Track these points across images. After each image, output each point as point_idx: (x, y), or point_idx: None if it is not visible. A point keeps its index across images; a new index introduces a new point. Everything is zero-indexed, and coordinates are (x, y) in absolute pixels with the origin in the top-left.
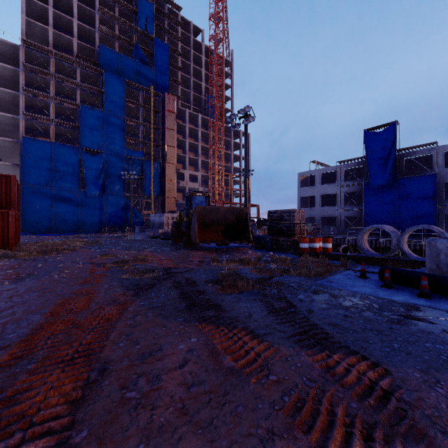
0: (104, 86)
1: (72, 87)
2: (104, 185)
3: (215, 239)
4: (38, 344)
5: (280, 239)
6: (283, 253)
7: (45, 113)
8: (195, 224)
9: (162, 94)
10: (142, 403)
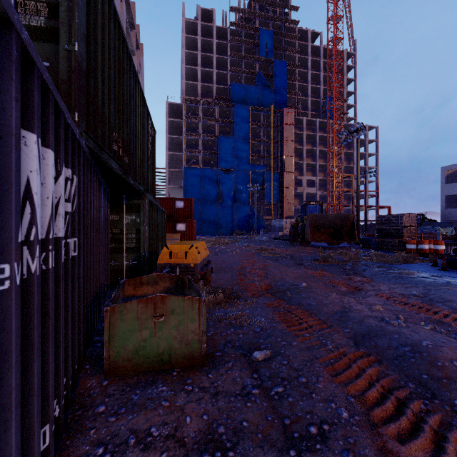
0: (234, 116)
1: (212, 123)
2: (234, 196)
3: (325, 239)
4: (245, 266)
5: (385, 240)
6: (386, 252)
7: (196, 147)
8: (308, 227)
9: (281, 110)
10: (283, 276)
